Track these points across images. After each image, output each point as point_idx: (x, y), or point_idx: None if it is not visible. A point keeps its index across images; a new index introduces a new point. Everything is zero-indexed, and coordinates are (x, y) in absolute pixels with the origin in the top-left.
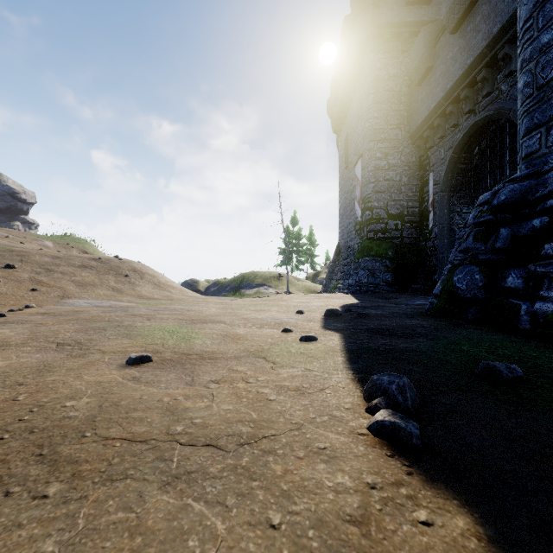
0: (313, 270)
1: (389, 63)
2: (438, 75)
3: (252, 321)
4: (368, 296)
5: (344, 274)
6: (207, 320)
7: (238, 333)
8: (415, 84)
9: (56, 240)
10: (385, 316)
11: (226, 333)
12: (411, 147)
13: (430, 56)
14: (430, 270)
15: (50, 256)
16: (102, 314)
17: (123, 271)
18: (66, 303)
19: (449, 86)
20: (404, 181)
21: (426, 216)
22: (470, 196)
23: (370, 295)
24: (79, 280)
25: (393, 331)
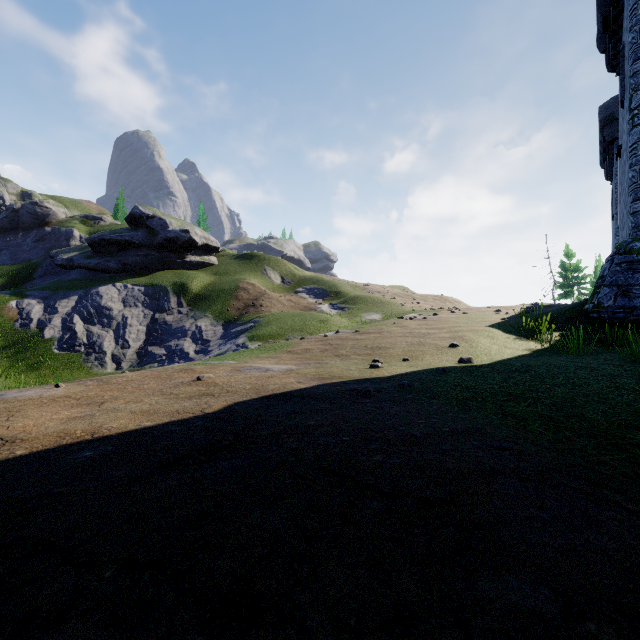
0: None
1: None
2: None
3: None
4: None
5: None
6: None
7: None
8: None
9: (397, 288)
10: None
11: None
12: None
13: None
14: None
15: (418, 295)
16: None
17: (450, 301)
18: None
19: None
20: None
21: None
22: None
23: None
24: (438, 304)
25: None
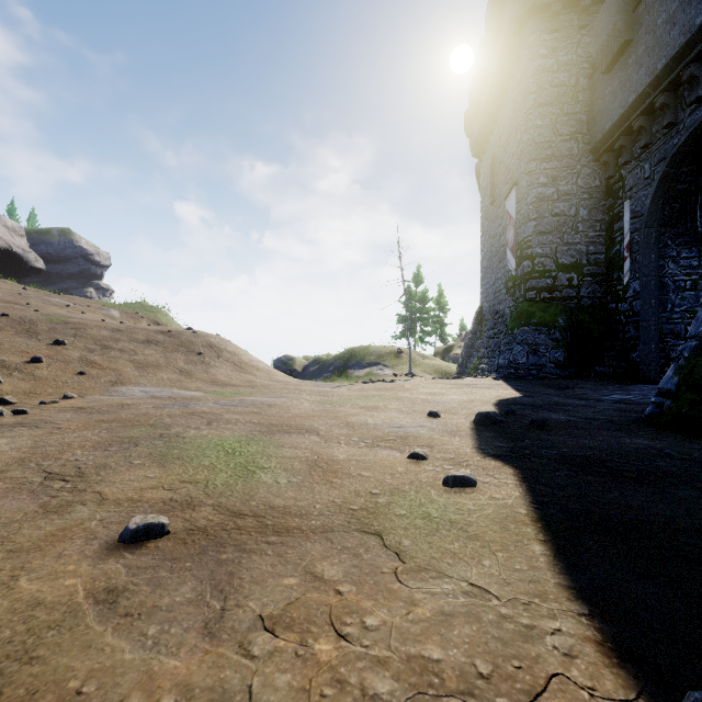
0: (443, 343)
1: (558, 46)
2: (641, 52)
3: (360, 432)
4: (531, 384)
5: (489, 350)
6: (292, 427)
7: (336, 459)
8: (600, 71)
9: (124, 309)
10: (579, 427)
11: (317, 456)
12: (593, 165)
13: (627, 25)
14: (625, 346)
15: (110, 328)
16: (152, 410)
17: (195, 348)
18: (116, 392)
19: (662, 65)
20: (583, 215)
21: (618, 265)
22: (695, 232)
23: (533, 382)
24: (139, 360)
25: (613, 465)
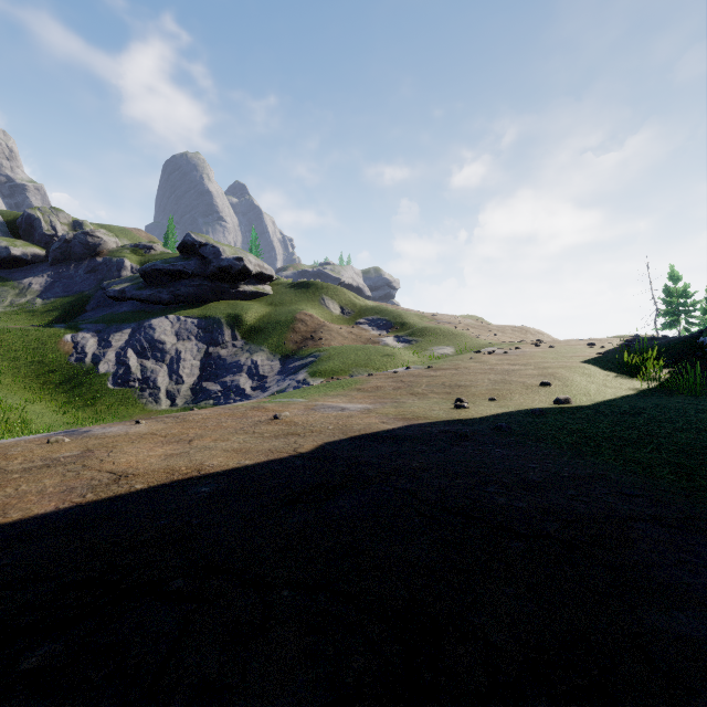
0: None
1: None
2: None
3: None
4: None
5: None
6: None
7: None
8: None
9: (470, 318)
10: None
11: None
12: None
13: None
14: None
15: (494, 326)
16: None
17: (532, 333)
18: None
19: None
20: None
21: None
22: None
23: None
24: (518, 336)
25: None
